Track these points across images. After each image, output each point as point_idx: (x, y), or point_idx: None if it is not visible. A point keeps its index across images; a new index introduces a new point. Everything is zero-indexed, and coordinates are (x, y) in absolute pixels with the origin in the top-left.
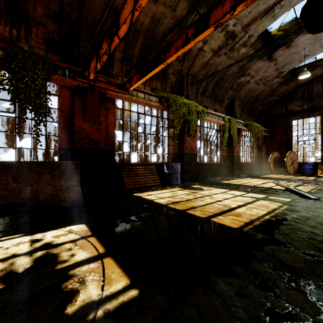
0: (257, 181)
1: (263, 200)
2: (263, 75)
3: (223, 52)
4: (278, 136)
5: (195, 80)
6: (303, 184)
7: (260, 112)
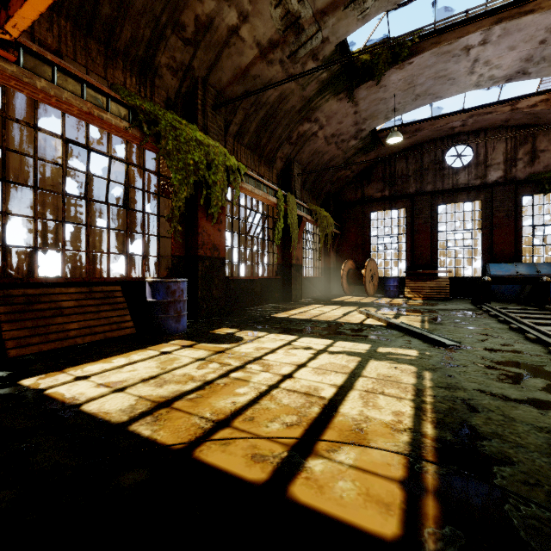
0: (333, 310)
1: (374, 359)
2: (337, 129)
3: (277, 57)
4: (352, 234)
5: (221, 101)
6: (401, 313)
7: (327, 194)
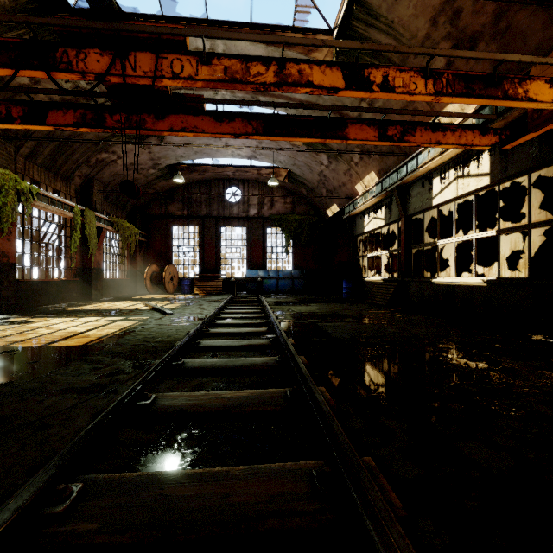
0: (124, 304)
1: (121, 321)
2: (136, 160)
3: None
4: (157, 243)
5: (11, 131)
6: (173, 303)
7: (134, 207)
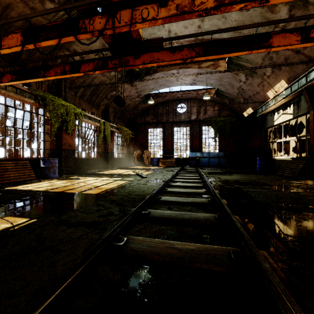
0: (123, 171)
1: (119, 180)
2: (129, 94)
3: None
4: (140, 138)
5: (73, 85)
6: (147, 171)
7: (129, 119)
